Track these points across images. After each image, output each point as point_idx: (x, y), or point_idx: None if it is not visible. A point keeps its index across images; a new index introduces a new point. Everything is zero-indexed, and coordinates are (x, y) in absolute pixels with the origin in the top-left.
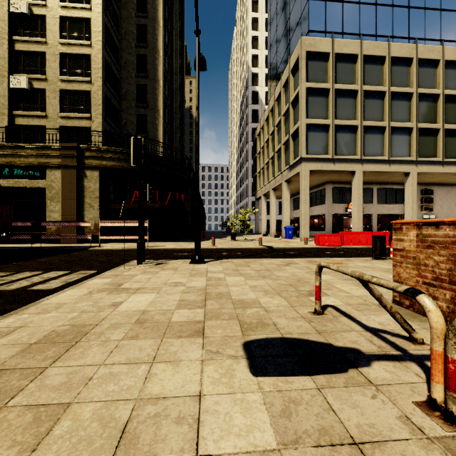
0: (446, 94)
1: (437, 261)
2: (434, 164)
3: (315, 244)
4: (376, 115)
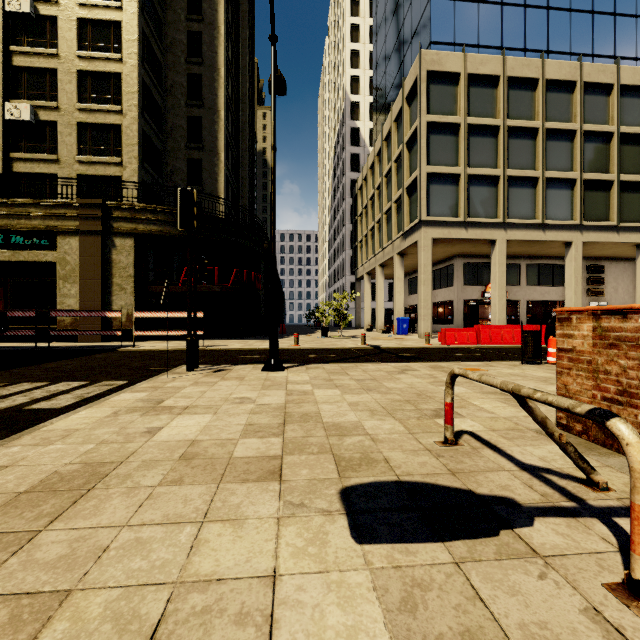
0: (622, 132)
1: (625, 367)
2: (605, 231)
3: (441, 342)
4: (525, 161)
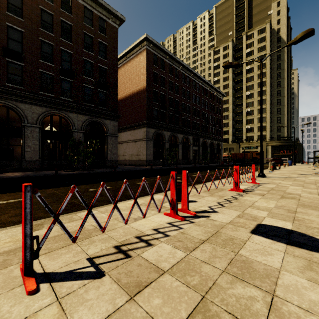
0: None
1: None
2: None
3: None
4: None
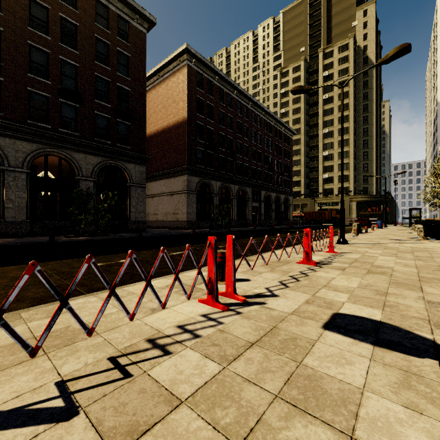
0: None
1: None
2: None
3: None
4: None
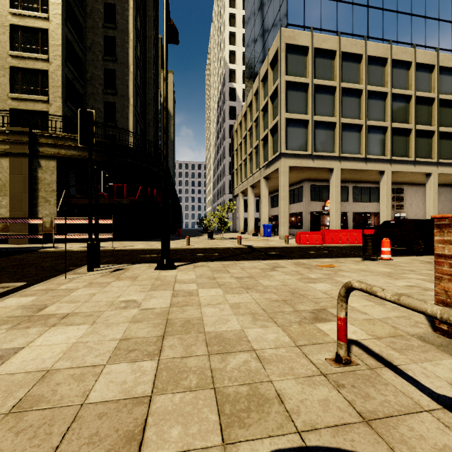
0: (417, 96)
1: None
2: (406, 164)
3: (297, 242)
4: (353, 112)
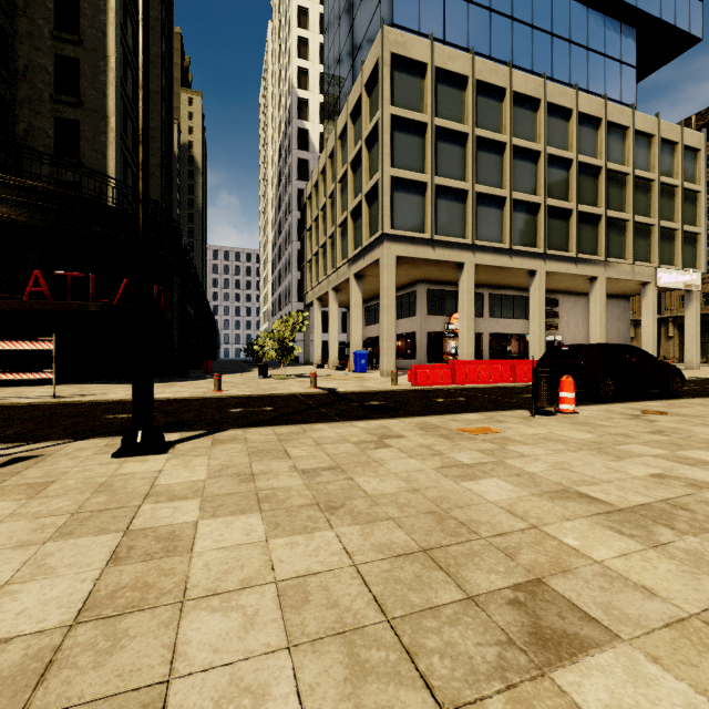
0: (580, 161)
1: None
2: (566, 262)
3: (411, 382)
4: (493, 177)
